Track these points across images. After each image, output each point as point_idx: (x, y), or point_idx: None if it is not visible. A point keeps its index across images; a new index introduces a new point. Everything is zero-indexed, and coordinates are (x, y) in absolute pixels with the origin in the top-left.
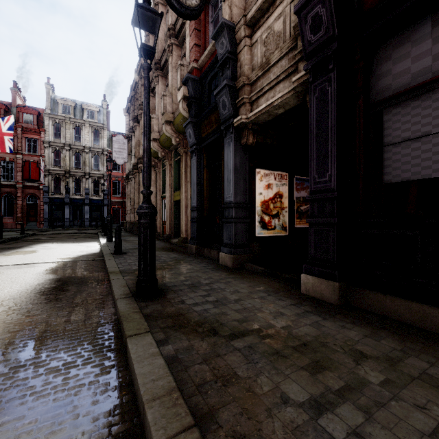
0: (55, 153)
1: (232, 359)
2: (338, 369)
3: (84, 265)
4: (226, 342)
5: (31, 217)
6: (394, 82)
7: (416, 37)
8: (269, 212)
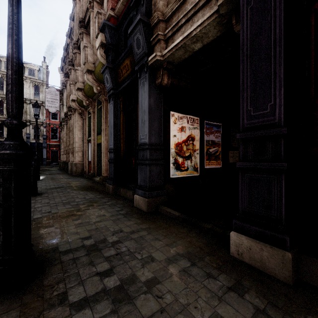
0: None
1: None
2: None
3: None
4: None
5: None
6: None
7: None
8: (183, 154)
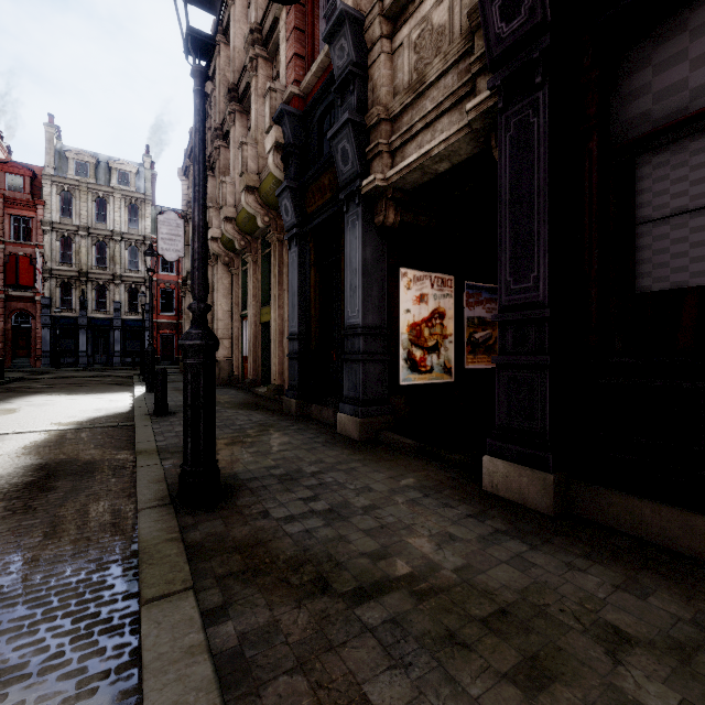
0: (63, 241)
1: (358, 656)
2: (580, 677)
3: (97, 437)
4: (345, 611)
5: (21, 350)
6: (657, 107)
7: (700, 21)
8: (423, 344)
